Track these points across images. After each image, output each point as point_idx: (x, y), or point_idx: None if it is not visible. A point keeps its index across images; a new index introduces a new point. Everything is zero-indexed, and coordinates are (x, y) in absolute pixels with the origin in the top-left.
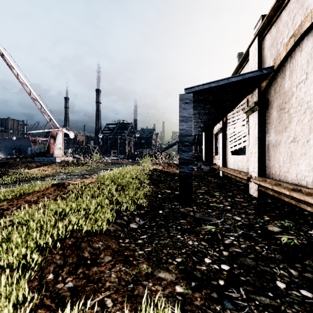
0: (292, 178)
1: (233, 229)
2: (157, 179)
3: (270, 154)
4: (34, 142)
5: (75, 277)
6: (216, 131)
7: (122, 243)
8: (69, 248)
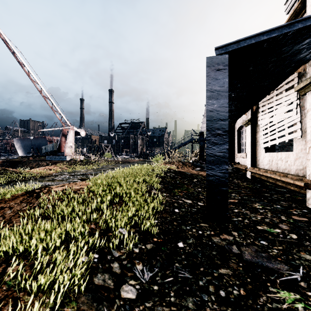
0: None
1: None
2: (171, 182)
3: None
4: (50, 141)
5: None
6: (240, 125)
7: None
8: None
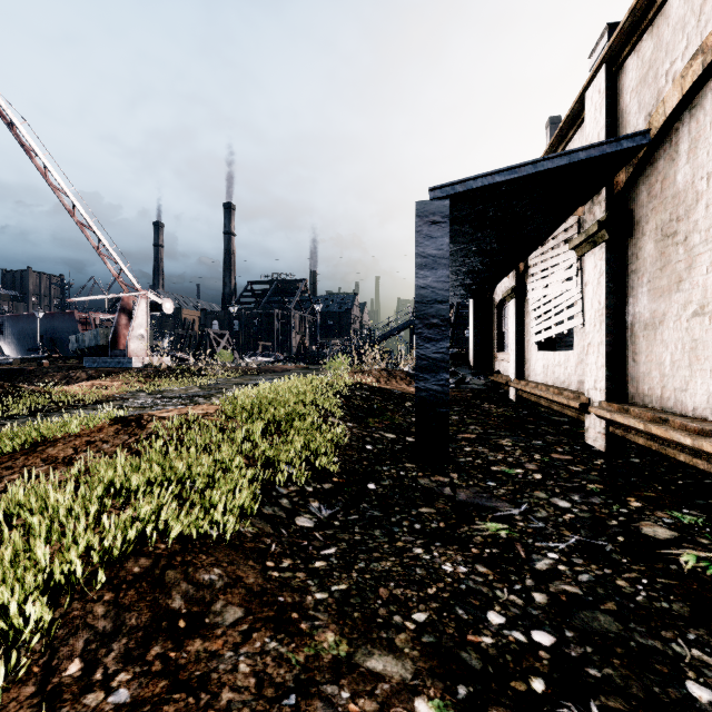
0: (697, 405)
1: (554, 531)
2: (362, 407)
3: (638, 346)
4: (85, 323)
5: (139, 670)
6: (501, 296)
7: (273, 571)
8: (132, 586)
